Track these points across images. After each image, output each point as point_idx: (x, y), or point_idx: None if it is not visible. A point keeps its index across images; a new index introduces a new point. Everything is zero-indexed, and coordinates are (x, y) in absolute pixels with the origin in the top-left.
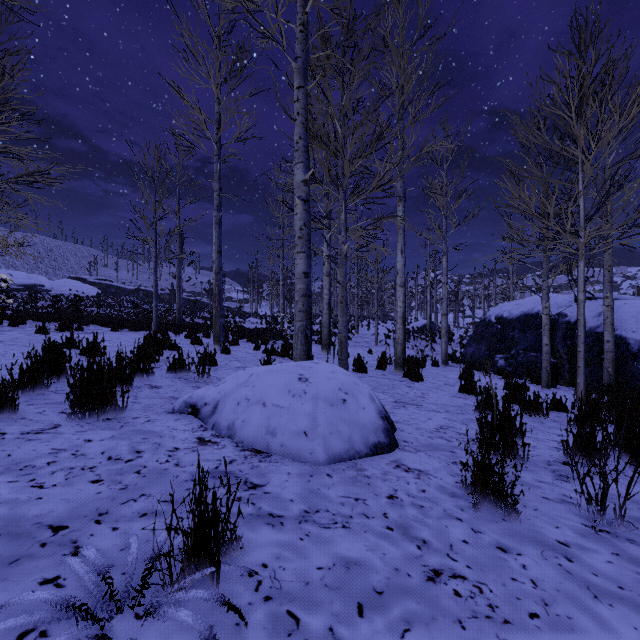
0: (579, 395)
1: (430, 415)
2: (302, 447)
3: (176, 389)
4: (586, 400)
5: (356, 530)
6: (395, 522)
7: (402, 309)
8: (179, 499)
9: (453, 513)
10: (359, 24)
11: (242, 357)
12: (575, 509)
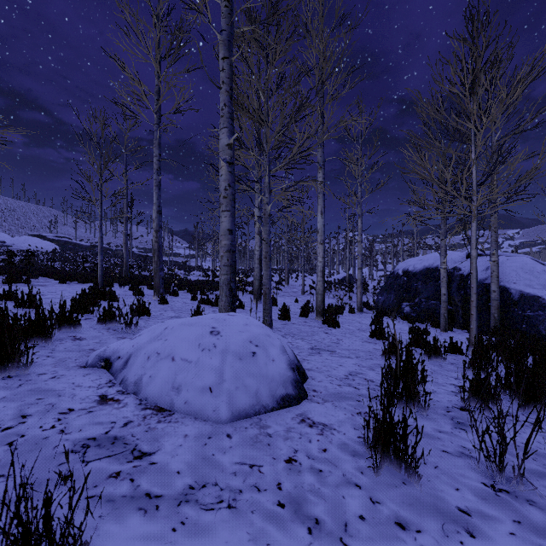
0: (472, 339)
1: (342, 361)
2: (206, 404)
3: (100, 341)
4: (478, 343)
5: (242, 510)
6: (288, 495)
7: (322, 264)
8: (44, 479)
9: (352, 478)
10: (280, 4)
11: (178, 307)
12: (474, 464)
